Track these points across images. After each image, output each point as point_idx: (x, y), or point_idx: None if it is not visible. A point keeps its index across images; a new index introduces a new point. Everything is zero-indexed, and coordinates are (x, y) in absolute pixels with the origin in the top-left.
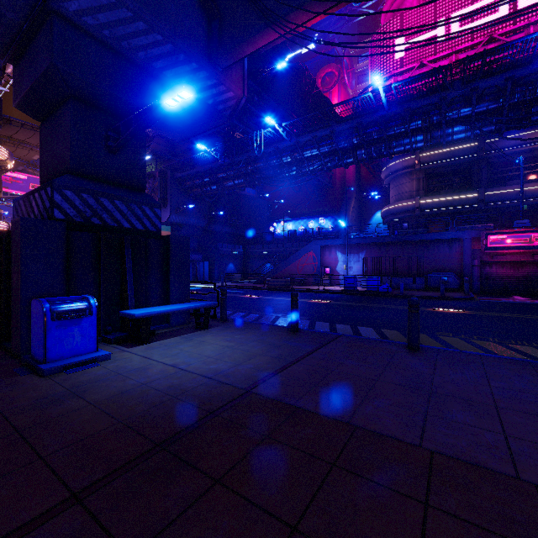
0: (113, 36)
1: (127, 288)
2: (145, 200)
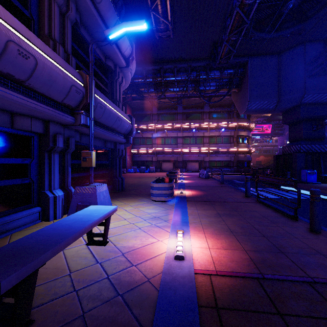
0: (315, 101)
1: (321, 169)
2: (325, 142)
